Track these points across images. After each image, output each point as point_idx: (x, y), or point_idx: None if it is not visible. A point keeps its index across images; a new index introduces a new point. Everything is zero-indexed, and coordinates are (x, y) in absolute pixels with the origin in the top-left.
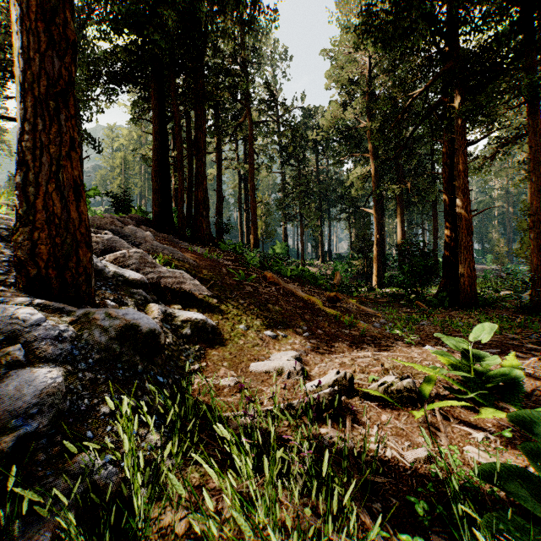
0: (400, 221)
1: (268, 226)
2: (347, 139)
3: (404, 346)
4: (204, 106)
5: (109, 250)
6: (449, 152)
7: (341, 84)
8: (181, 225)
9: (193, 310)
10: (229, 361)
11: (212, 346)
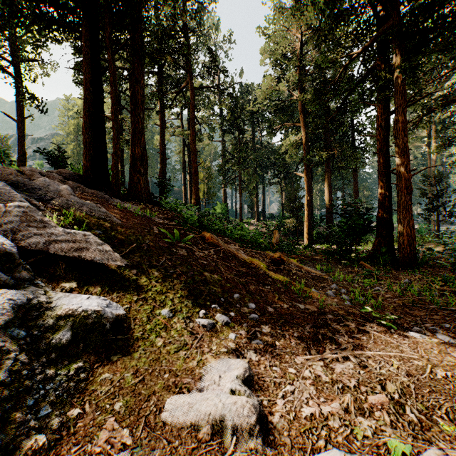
0: (327, 185)
1: (209, 188)
2: (280, 110)
3: (381, 330)
4: (141, 59)
5: None
6: (383, 115)
7: (276, 59)
8: (114, 181)
9: (94, 289)
10: (128, 394)
11: (108, 357)
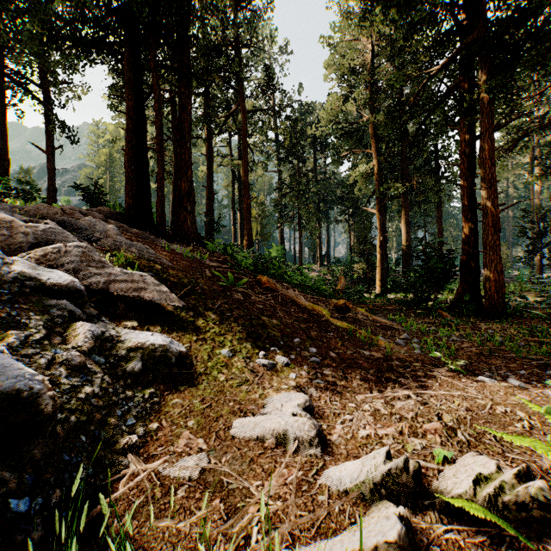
0: (404, 222)
1: (263, 228)
2: (348, 134)
3: (450, 375)
4: (188, 82)
5: (43, 244)
6: (468, 140)
7: (343, 74)
8: (159, 220)
9: (154, 328)
10: (198, 416)
11: (175, 387)
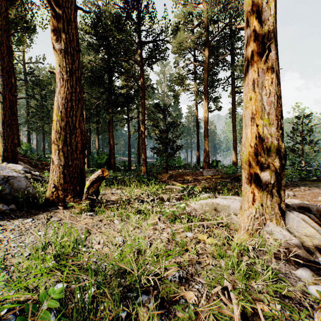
0: (97, 139)
1: None
2: None
3: None
4: None
5: None
6: (110, 122)
7: None
8: None
9: None
10: None
11: None
